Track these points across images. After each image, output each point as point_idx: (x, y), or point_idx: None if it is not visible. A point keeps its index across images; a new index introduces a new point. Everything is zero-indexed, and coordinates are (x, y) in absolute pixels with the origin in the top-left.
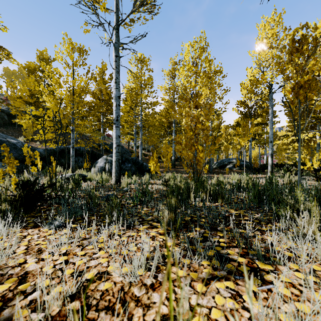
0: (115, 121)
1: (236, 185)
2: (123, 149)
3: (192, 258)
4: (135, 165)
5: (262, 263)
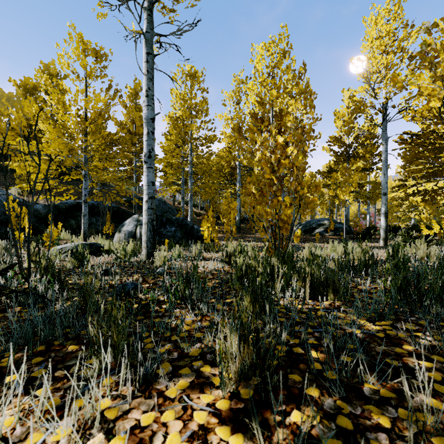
0: (146, 158)
1: (346, 263)
2: (165, 206)
3: None
4: (182, 229)
5: None
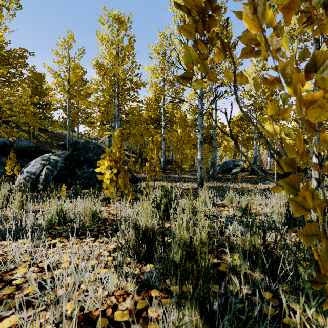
0: None
1: None
2: (99, 149)
3: None
4: None
5: None
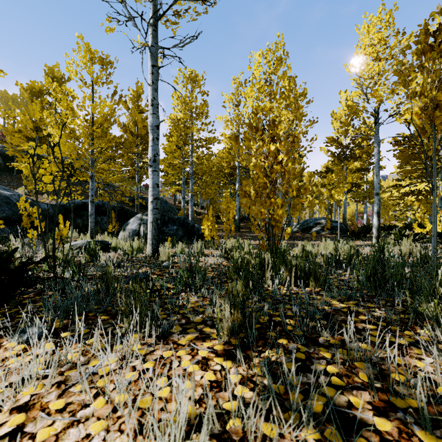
0: (152, 162)
1: (332, 257)
2: (166, 205)
3: (282, 424)
4: (183, 228)
5: (430, 437)
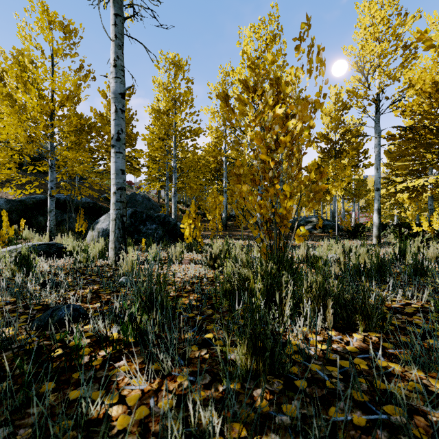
0: (114, 140)
1: (355, 267)
2: (149, 203)
3: None
4: (164, 227)
5: None
